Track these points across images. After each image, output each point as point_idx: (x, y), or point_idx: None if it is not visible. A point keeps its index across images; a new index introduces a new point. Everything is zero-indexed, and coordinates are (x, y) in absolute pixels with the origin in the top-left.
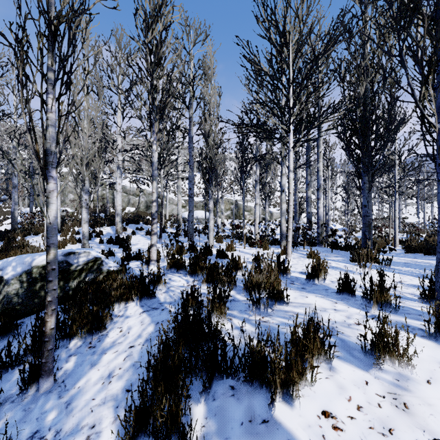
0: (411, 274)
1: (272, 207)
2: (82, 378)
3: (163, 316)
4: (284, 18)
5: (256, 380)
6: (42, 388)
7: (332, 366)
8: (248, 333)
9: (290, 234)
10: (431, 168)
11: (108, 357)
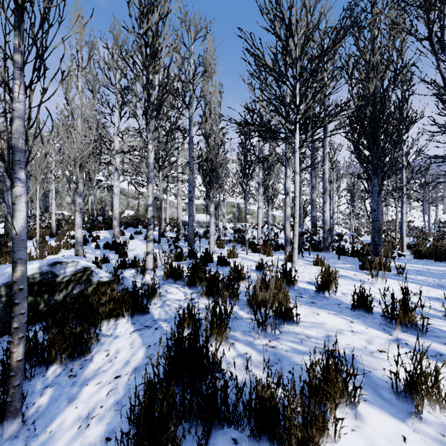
0: (426, 284)
1: (275, 211)
2: (56, 418)
3: (156, 337)
4: (290, 9)
5: (265, 433)
6: (7, 432)
7: (358, 412)
8: (253, 362)
9: (296, 240)
10: (441, 171)
11: (89, 390)
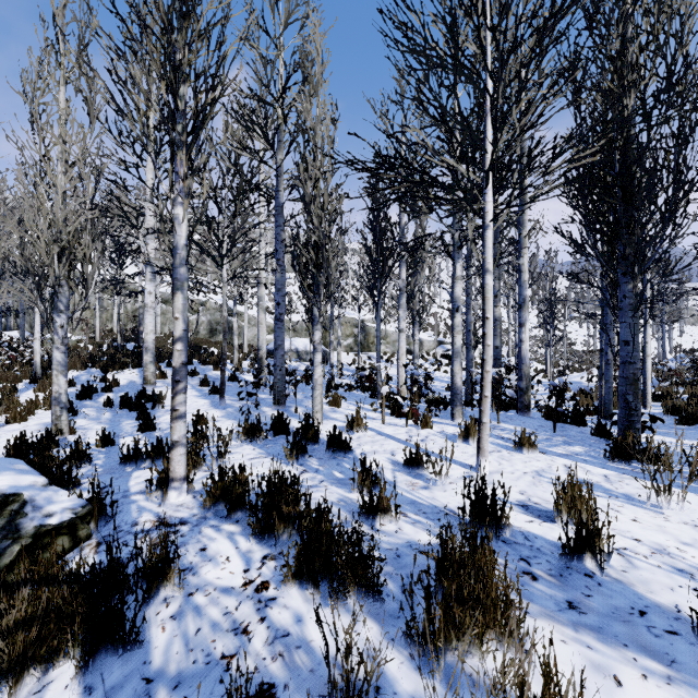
0: None
1: (421, 332)
2: None
3: None
4: None
5: None
6: None
7: None
8: None
9: (487, 407)
10: None
11: None
